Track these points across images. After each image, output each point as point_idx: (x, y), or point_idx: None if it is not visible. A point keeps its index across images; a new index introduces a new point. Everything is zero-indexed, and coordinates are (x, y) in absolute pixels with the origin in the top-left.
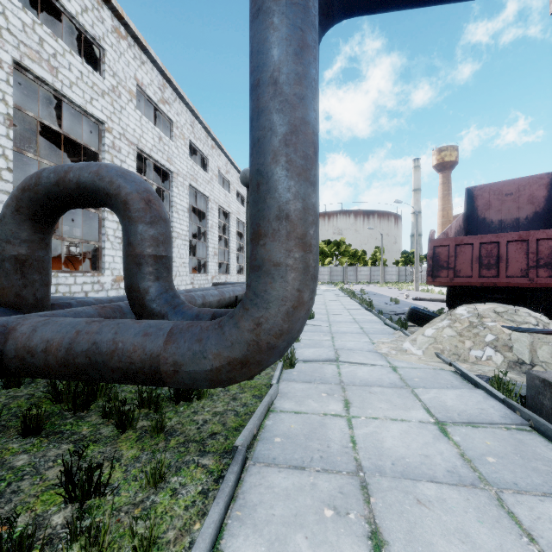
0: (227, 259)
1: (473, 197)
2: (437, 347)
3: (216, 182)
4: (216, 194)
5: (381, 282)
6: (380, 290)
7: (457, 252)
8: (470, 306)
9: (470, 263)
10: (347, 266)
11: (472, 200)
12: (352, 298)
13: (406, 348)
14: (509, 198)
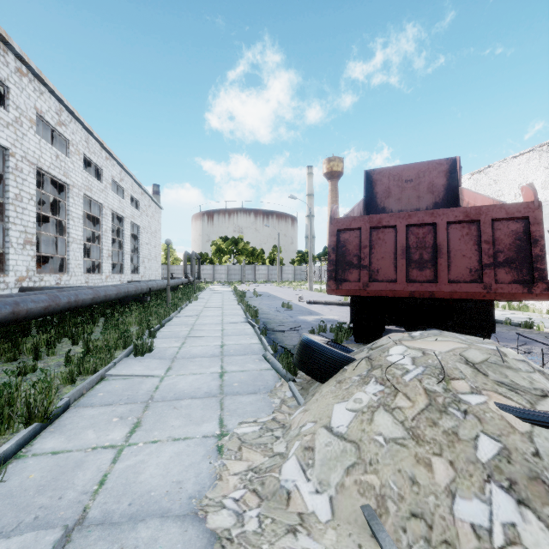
0: (63, 251)
1: (372, 181)
2: (367, 483)
3: (32, 131)
4: (30, 149)
5: (278, 281)
6: (276, 290)
7: (373, 239)
8: (413, 345)
9: (393, 258)
10: (244, 265)
11: (371, 185)
12: (239, 304)
13: (289, 488)
14: (409, 185)
